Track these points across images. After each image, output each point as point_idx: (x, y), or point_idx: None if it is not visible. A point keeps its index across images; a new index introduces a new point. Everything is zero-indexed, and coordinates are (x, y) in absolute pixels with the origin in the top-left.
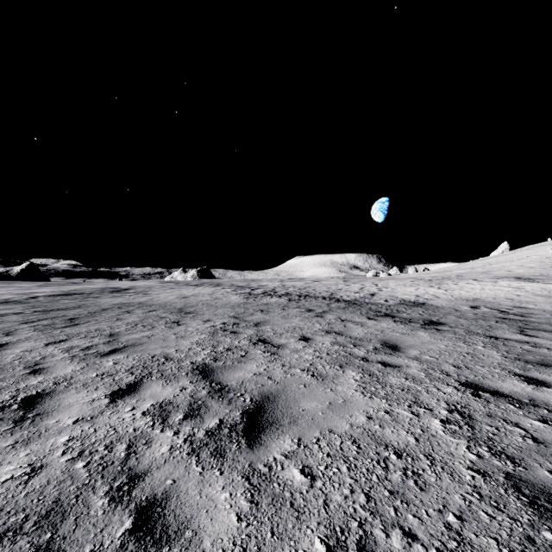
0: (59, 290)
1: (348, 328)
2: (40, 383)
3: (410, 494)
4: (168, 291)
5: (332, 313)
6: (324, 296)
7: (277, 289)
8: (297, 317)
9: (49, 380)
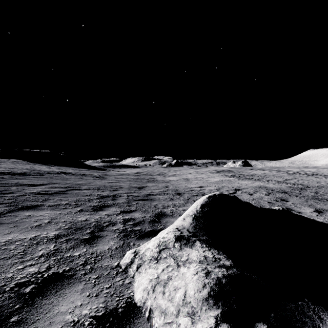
0: (209, 170)
1: (326, 179)
2: (276, 179)
3: (321, 183)
4: (250, 172)
5: (324, 178)
6: (325, 175)
7: (299, 172)
8: (312, 178)
9: (277, 179)
